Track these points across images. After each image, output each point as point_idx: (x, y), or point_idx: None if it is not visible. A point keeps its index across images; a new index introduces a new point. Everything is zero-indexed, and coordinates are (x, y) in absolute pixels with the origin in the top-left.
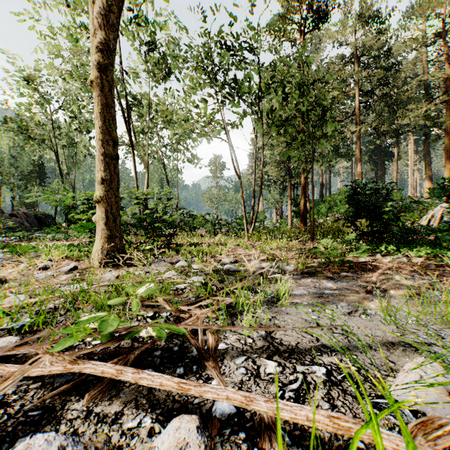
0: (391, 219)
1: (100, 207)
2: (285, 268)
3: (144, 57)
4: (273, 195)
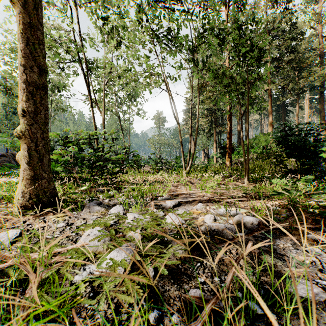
0: (323, 158)
1: (22, 144)
2: (244, 220)
3: (100, 28)
4: (202, 140)
